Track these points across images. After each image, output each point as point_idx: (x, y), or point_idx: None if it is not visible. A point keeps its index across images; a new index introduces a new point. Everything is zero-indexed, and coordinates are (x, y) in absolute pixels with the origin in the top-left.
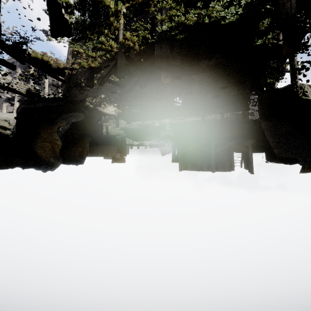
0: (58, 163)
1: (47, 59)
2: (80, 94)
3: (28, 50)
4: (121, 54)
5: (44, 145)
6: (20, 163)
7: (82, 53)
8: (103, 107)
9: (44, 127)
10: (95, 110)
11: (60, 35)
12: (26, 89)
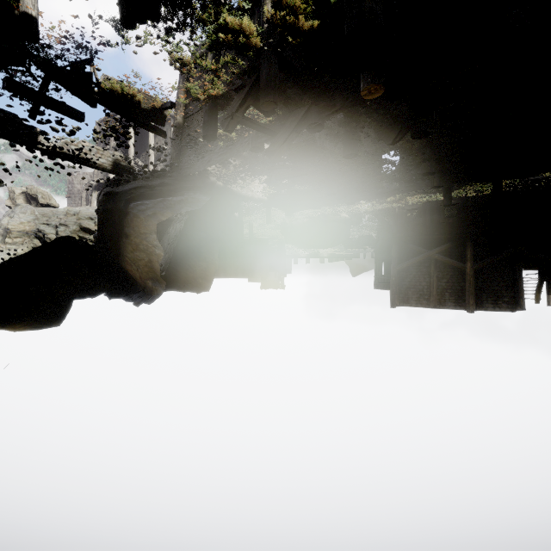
0: (159, 289)
1: (131, 90)
2: (198, 161)
3: (96, 75)
4: (268, 55)
5: (136, 256)
6: (103, 289)
7: (189, 65)
8: (241, 184)
9: (135, 224)
10: (226, 190)
11: (138, 19)
12: (113, 161)
